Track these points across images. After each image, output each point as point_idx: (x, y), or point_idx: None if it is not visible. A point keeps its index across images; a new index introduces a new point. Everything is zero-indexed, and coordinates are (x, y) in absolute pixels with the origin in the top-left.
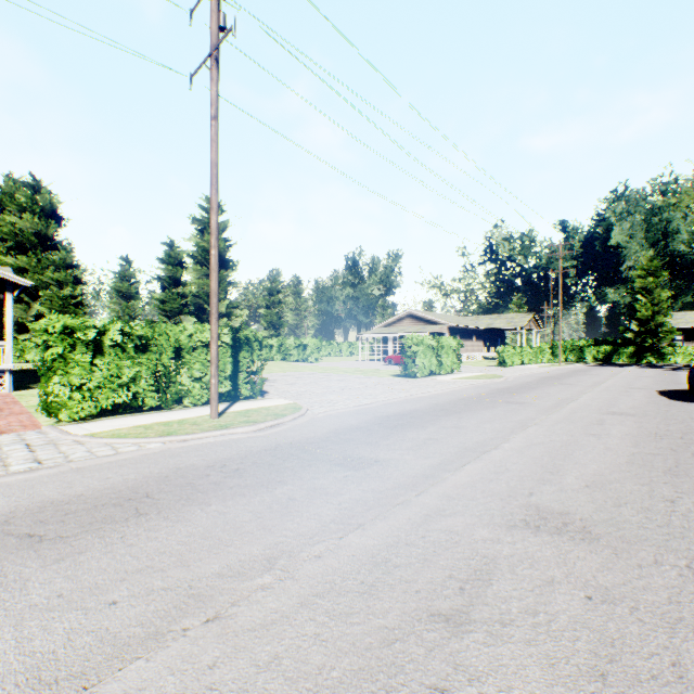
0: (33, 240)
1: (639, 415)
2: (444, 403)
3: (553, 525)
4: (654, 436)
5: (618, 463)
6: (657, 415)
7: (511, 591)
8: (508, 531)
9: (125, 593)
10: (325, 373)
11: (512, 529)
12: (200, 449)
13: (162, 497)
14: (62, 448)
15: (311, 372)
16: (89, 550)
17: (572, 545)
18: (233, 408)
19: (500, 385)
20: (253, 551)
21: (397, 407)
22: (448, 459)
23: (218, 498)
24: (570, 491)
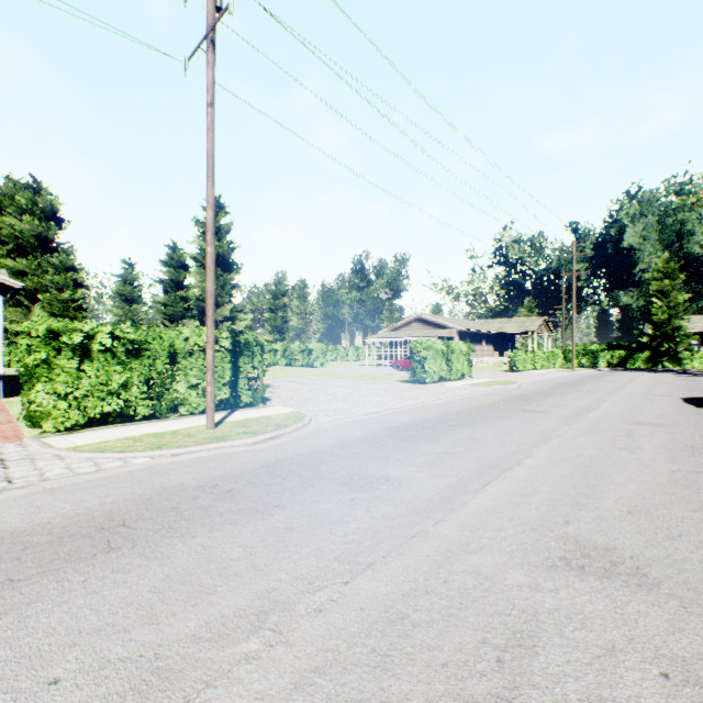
0: (33, 242)
1: (668, 426)
2: (456, 412)
3: (600, 565)
4: (691, 450)
5: (659, 483)
6: (688, 426)
7: (563, 665)
8: (547, 574)
9: (72, 666)
10: (331, 379)
11: (551, 571)
12: (191, 465)
13: (140, 525)
14: (39, 464)
15: (316, 377)
16: (41, 599)
17: (627, 595)
18: (232, 417)
19: (514, 392)
20: (239, 602)
21: (407, 416)
22: (467, 477)
23: (205, 527)
24: (612, 519)
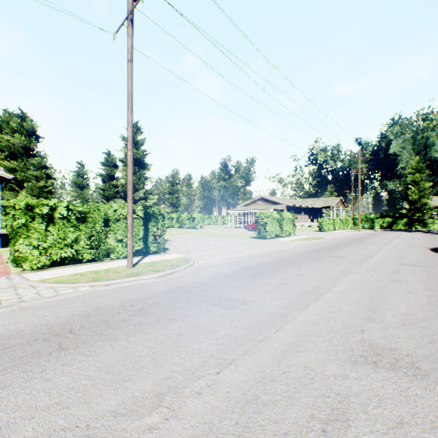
0: (21, 151)
1: (423, 266)
2: (286, 257)
3: (387, 361)
4: None
5: (421, 304)
6: (435, 266)
7: (368, 434)
8: (352, 367)
9: (29, 434)
10: (207, 236)
11: (355, 365)
12: (116, 291)
13: (81, 332)
14: (19, 291)
15: (198, 235)
16: (12, 385)
17: (408, 382)
18: (144, 260)
19: (322, 244)
20: (145, 387)
21: (255, 259)
22: (295, 300)
23: (124, 334)
24: (392, 329)
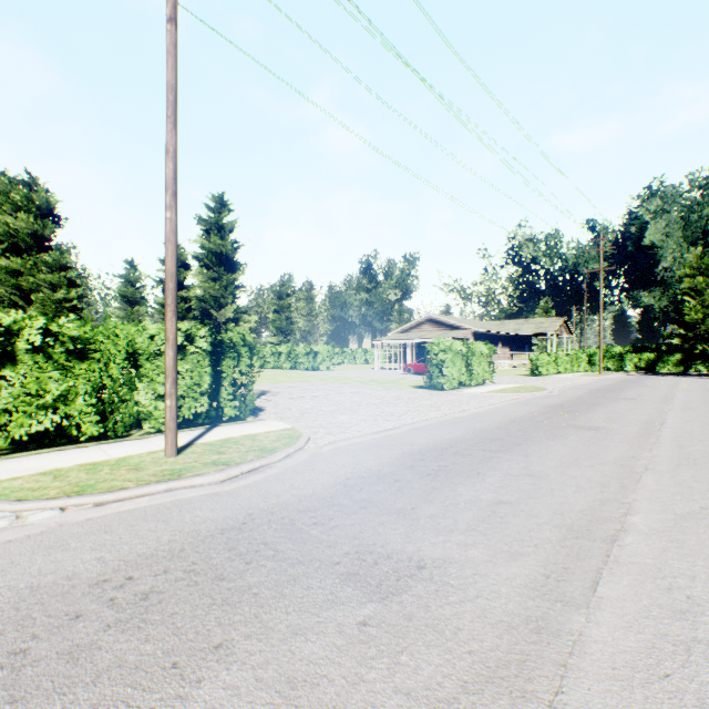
0: (28, 241)
1: None
2: (492, 429)
3: None
4: None
5: None
6: None
7: None
8: None
9: None
10: (337, 384)
11: None
12: (111, 527)
13: None
14: None
15: (321, 382)
16: None
17: None
18: (207, 436)
19: (549, 400)
20: None
21: (430, 434)
22: (554, 561)
23: None
24: None
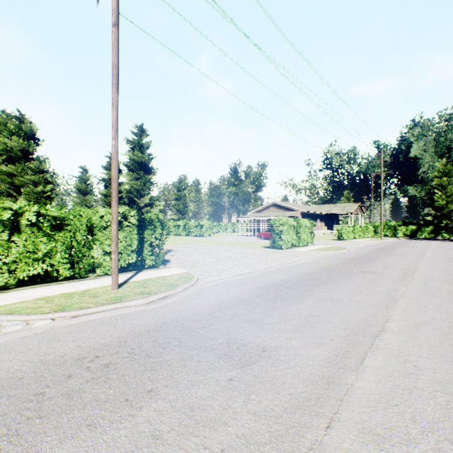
0: (19, 154)
1: None
2: (310, 273)
3: None
4: None
5: None
6: None
7: None
8: None
9: None
10: (215, 245)
11: None
12: (83, 329)
13: None
14: None
15: (205, 244)
16: None
17: None
18: (136, 277)
19: (347, 255)
20: None
21: (272, 276)
22: (341, 347)
23: (56, 433)
24: None
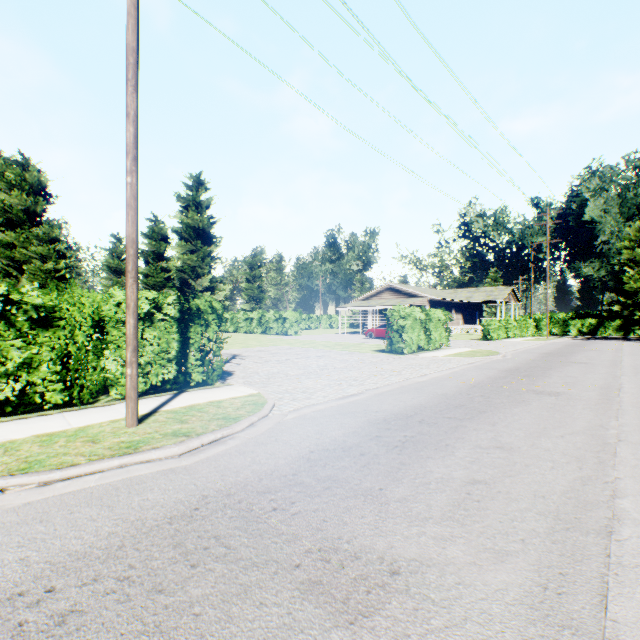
0: (21, 216)
1: None
2: (454, 394)
3: None
4: None
5: None
6: None
7: None
8: None
9: None
10: (304, 348)
11: None
12: (48, 515)
13: None
14: None
15: (289, 346)
16: None
17: None
18: (173, 403)
19: (504, 364)
20: None
21: (394, 400)
22: (549, 564)
23: None
24: None
